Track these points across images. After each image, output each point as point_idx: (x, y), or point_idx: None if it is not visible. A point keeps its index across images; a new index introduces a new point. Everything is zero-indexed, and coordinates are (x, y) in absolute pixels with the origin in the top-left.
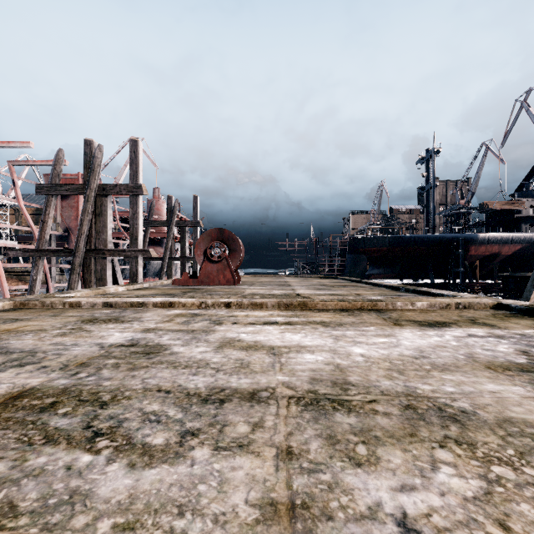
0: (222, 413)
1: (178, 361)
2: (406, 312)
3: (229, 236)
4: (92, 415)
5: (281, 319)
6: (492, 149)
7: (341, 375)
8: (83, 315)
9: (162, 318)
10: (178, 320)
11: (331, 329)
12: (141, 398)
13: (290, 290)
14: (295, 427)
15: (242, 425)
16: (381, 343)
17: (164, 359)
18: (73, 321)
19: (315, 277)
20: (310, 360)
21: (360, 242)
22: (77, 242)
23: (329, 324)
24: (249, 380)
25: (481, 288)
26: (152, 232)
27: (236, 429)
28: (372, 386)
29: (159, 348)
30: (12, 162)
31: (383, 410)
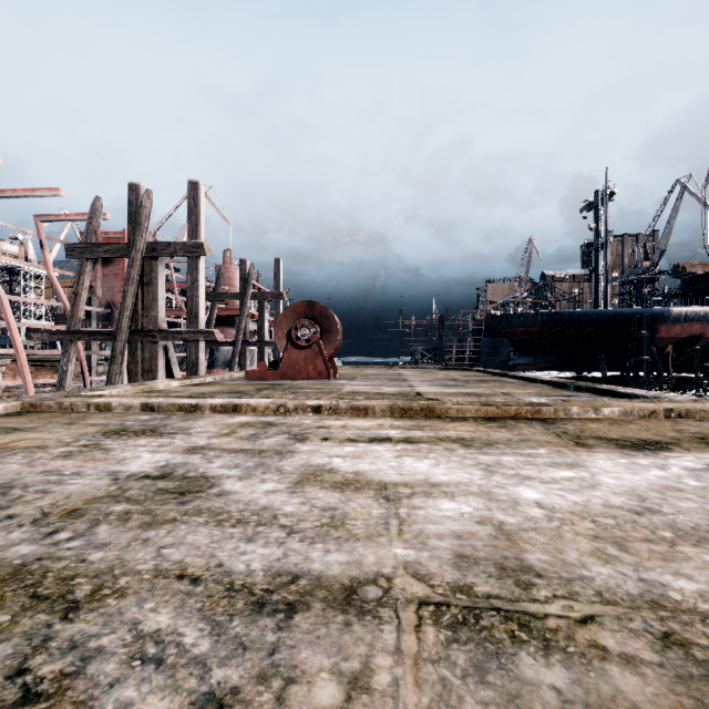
0: (287, 642)
1: (228, 510)
2: (589, 423)
3: (322, 312)
4: (38, 639)
5: (396, 434)
6: (691, 189)
7: (511, 550)
8: (108, 424)
9: (219, 429)
10: (243, 433)
11: (477, 453)
12: (143, 594)
13: (407, 387)
14: (439, 694)
15: (325, 683)
16: (565, 480)
17: (206, 504)
18: (91, 433)
19: (440, 368)
20: (450, 514)
21: (502, 320)
22: (118, 321)
23: (472, 443)
24: (343, 557)
25: (674, 384)
26: (221, 308)
27: (312, 694)
28: (576, 579)
29: (203, 483)
30: (40, 217)
31: (618, 649)
